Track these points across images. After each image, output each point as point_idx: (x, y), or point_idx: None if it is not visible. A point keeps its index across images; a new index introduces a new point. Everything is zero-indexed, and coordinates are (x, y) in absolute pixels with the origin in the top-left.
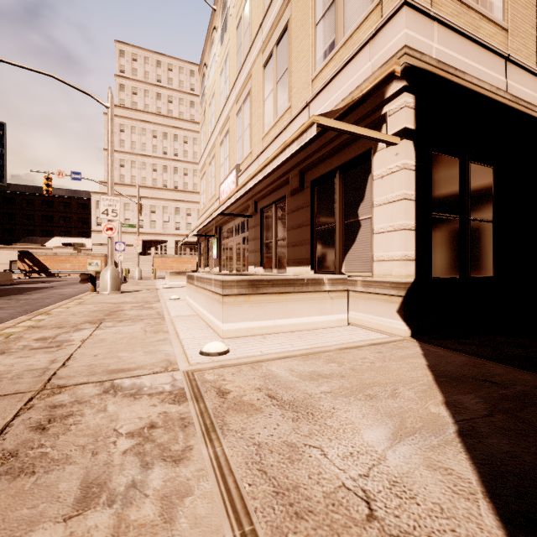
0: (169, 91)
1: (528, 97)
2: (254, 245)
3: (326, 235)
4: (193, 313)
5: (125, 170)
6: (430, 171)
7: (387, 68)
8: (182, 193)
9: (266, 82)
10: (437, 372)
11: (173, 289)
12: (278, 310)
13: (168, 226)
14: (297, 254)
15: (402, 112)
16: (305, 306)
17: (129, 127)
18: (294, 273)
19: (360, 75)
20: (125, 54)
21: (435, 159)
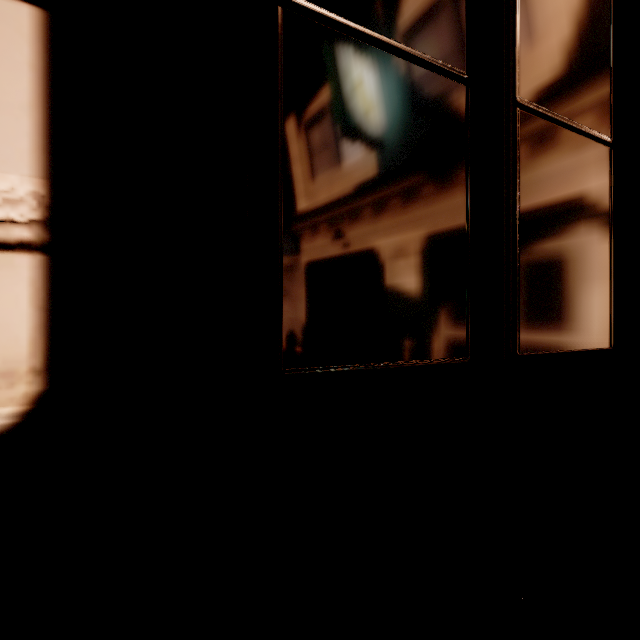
0: None
1: None
2: None
3: None
4: None
5: None
6: None
7: None
8: None
9: None
10: None
11: None
12: None
13: None
14: None
15: None
16: None
17: None
18: None
19: None
20: None
21: None
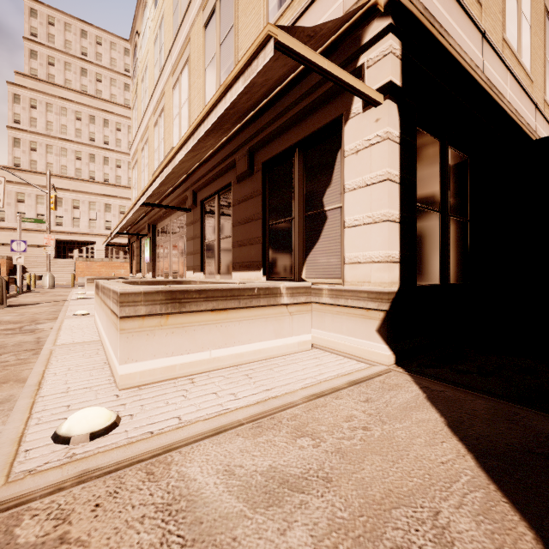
0: (98, 67)
1: (499, 85)
2: (193, 245)
3: (282, 231)
4: (95, 337)
5: (38, 155)
6: (415, 148)
7: (366, 0)
8: (114, 187)
9: (207, 45)
10: (470, 441)
11: (89, 300)
12: (216, 336)
13: (96, 225)
14: (245, 256)
15: (386, 61)
16: (256, 327)
17: (44, 104)
18: (240, 280)
19: (327, 17)
20: (38, 15)
21: (417, 136)
